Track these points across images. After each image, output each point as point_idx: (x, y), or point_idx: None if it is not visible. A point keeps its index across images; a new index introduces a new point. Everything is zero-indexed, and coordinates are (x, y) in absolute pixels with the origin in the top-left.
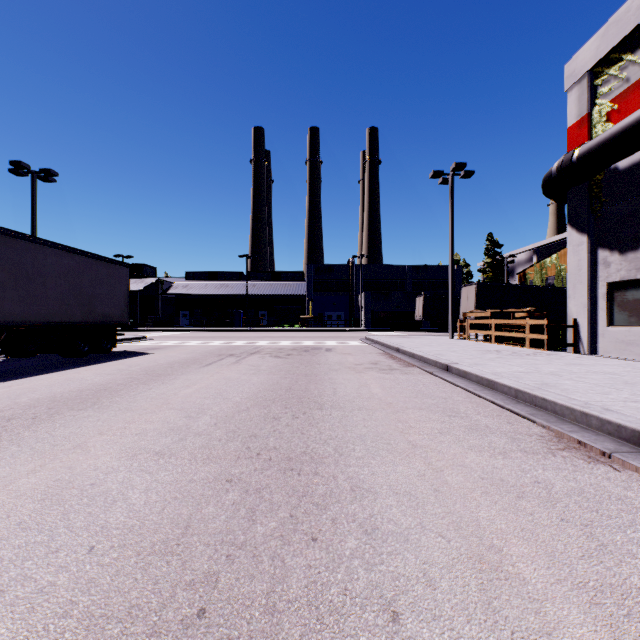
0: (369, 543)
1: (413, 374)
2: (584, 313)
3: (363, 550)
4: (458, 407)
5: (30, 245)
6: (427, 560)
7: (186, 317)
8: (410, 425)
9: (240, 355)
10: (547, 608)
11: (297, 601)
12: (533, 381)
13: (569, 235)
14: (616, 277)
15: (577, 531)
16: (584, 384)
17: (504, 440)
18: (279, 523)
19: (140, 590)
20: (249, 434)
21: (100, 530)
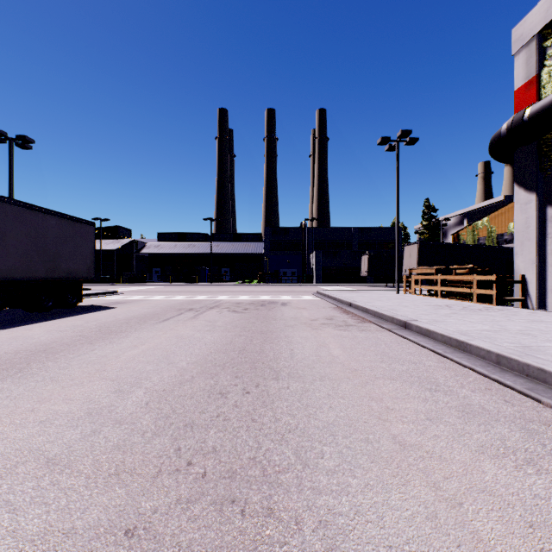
0: None
1: (371, 331)
2: (532, 269)
3: None
4: (434, 376)
5: None
6: None
7: (158, 273)
8: (387, 405)
9: (199, 309)
10: None
11: None
12: (510, 343)
13: (516, 194)
14: None
15: None
16: None
17: (518, 434)
18: None
19: None
20: (185, 422)
21: None
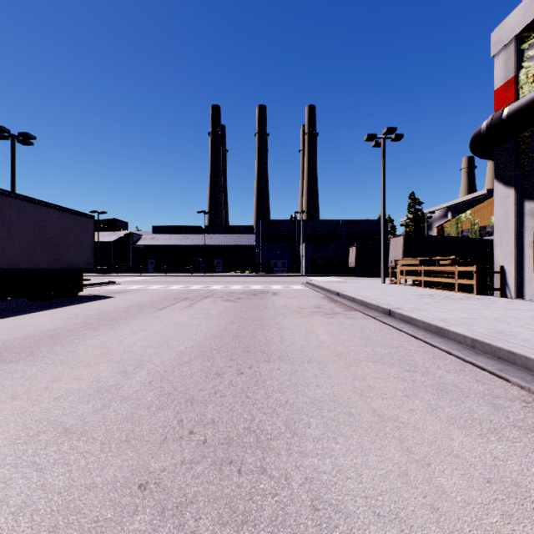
0: None
1: (357, 319)
2: (511, 260)
3: None
4: (414, 359)
5: None
6: None
7: (153, 264)
8: (369, 384)
9: (194, 299)
10: None
11: None
12: (485, 329)
13: (496, 189)
14: None
15: None
16: None
17: (485, 408)
18: None
19: None
20: (185, 398)
21: None
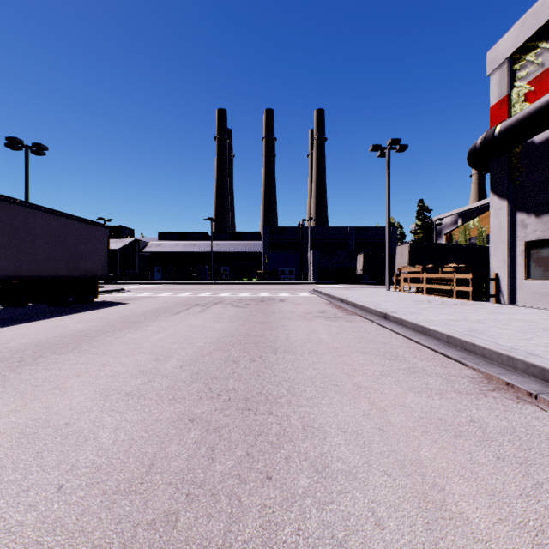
0: (320, 481)
1: (356, 321)
2: (504, 268)
3: (314, 489)
4: (397, 351)
5: (21, 209)
6: (375, 499)
7: (159, 272)
8: (355, 368)
9: (205, 305)
10: (492, 548)
11: (252, 541)
12: (462, 328)
13: (491, 200)
14: (532, 237)
15: (513, 469)
16: (508, 331)
17: (439, 382)
18: (236, 461)
19: (103, 530)
20: (211, 376)
21: (70, 468)
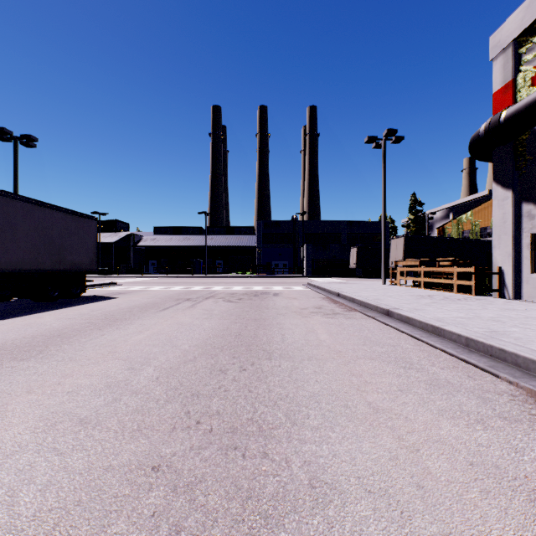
0: None
1: (356, 319)
2: (509, 261)
3: None
4: (410, 356)
5: (0, 198)
6: None
7: (154, 265)
8: (365, 380)
9: (196, 299)
10: None
11: None
12: (480, 328)
13: (494, 191)
14: None
15: None
16: (533, 332)
17: (474, 401)
18: None
19: None
20: (191, 392)
21: None
